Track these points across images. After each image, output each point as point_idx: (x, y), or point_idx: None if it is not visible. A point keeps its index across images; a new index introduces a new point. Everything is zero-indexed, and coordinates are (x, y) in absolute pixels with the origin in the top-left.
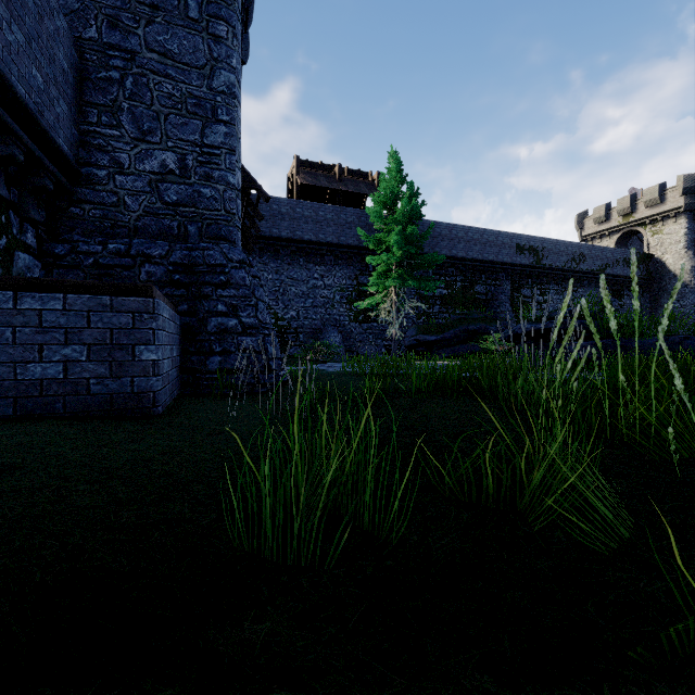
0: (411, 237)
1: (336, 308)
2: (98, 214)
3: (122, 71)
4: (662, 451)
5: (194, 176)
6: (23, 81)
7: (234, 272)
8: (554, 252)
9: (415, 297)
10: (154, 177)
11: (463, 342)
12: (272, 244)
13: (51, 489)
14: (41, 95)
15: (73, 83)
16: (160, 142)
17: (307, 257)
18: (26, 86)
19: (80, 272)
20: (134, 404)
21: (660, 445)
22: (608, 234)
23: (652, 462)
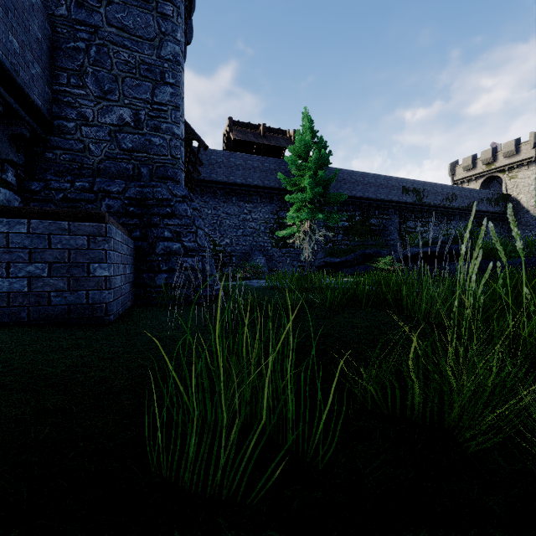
0: (320, 179)
1: (261, 237)
2: (67, 158)
3: (87, 42)
4: None
5: (146, 128)
6: (0, 44)
7: (177, 205)
8: (432, 193)
9: (323, 227)
10: (113, 128)
11: (361, 263)
12: (210, 187)
13: None
14: (17, 57)
15: (46, 50)
16: (118, 100)
17: (239, 197)
18: (3, 48)
19: (52, 204)
20: (88, 313)
21: None
22: (474, 178)
23: None
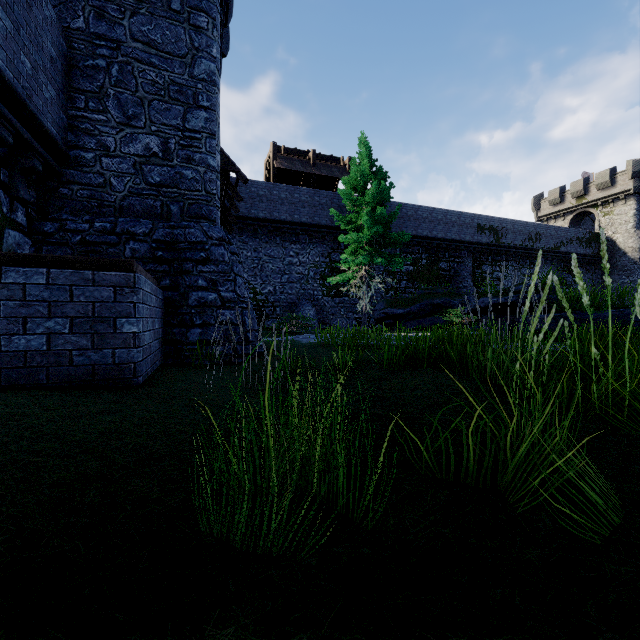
0: (380, 217)
1: (310, 284)
2: (85, 194)
3: (108, 59)
4: (637, 424)
5: (177, 158)
6: (11, 66)
7: (213, 248)
8: (512, 231)
9: (383, 273)
10: (139, 159)
11: (428, 315)
12: (250, 224)
13: (19, 464)
14: (30, 80)
15: (61, 70)
16: (144, 127)
17: (284, 236)
18: (14, 71)
19: (68, 248)
20: (115, 375)
21: (634, 418)
22: (562, 214)
23: (628, 436)
